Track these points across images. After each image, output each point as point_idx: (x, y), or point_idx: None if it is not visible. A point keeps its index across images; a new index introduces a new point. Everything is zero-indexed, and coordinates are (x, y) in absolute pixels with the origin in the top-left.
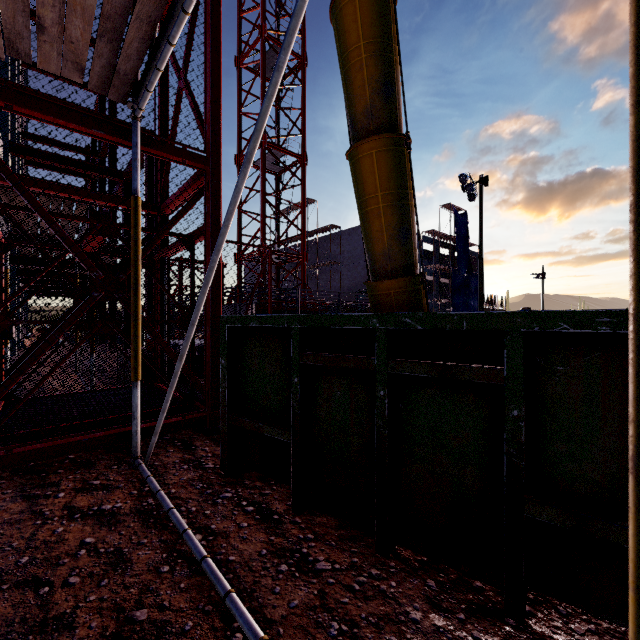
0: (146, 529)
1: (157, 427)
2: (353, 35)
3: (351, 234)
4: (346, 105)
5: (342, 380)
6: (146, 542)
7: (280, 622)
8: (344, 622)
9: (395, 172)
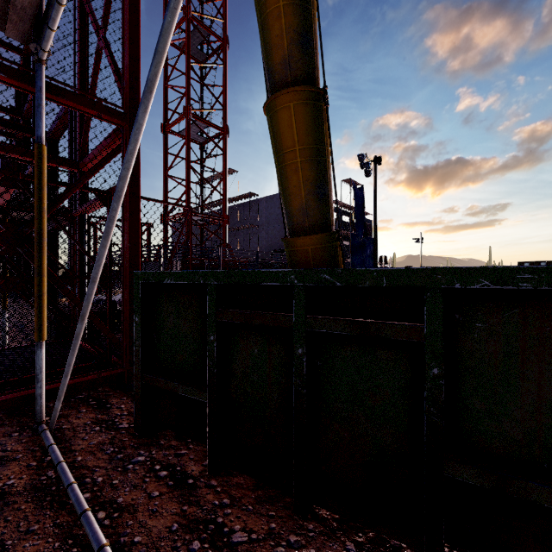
0: (39, 511)
1: (60, 392)
2: None
3: (268, 201)
4: (263, 56)
5: (259, 337)
6: (37, 529)
7: None
8: None
9: (313, 127)
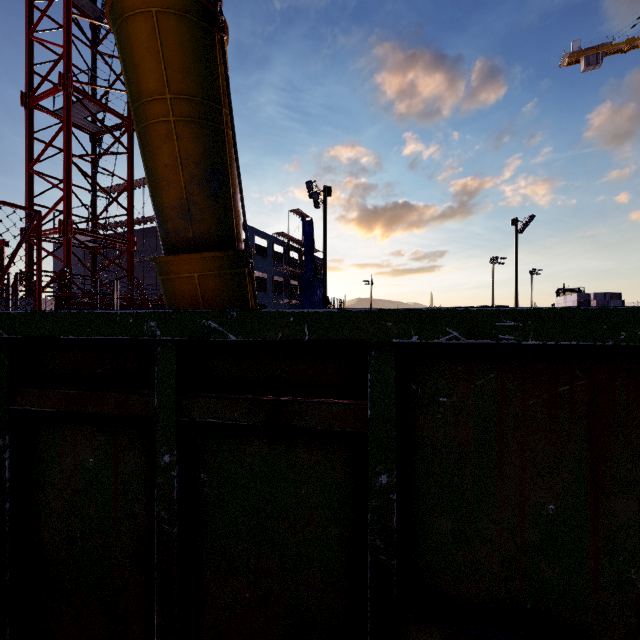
0: None
1: None
2: None
3: None
4: None
5: (97, 436)
6: None
7: None
8: None
9: (196, 64)
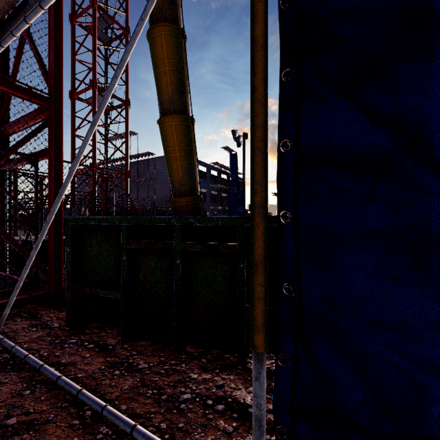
0: (5, 373)
1: (11, 300)
2: (161, 55)
3: (163, 160)
4: (157, 92)
5: (155, 256)
6: (7, 381)
7: (116, 399)
8: (155, 389)
9: (186, 137)
